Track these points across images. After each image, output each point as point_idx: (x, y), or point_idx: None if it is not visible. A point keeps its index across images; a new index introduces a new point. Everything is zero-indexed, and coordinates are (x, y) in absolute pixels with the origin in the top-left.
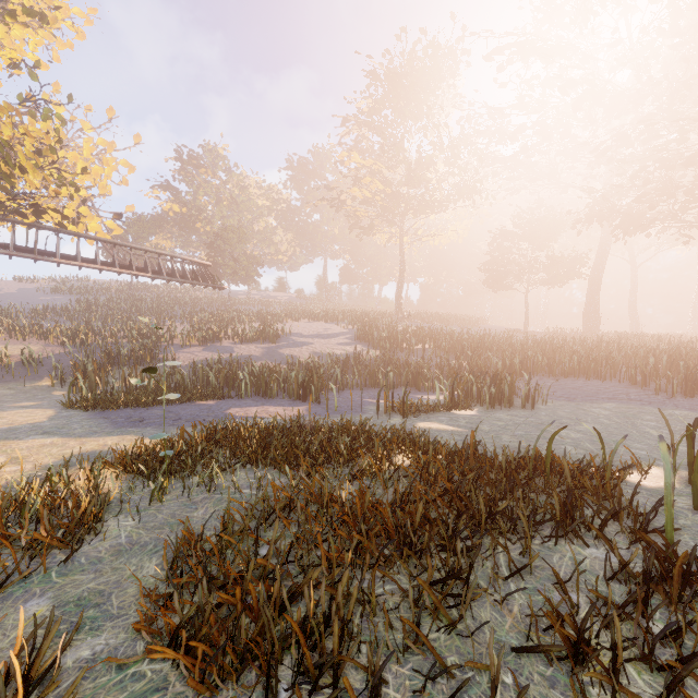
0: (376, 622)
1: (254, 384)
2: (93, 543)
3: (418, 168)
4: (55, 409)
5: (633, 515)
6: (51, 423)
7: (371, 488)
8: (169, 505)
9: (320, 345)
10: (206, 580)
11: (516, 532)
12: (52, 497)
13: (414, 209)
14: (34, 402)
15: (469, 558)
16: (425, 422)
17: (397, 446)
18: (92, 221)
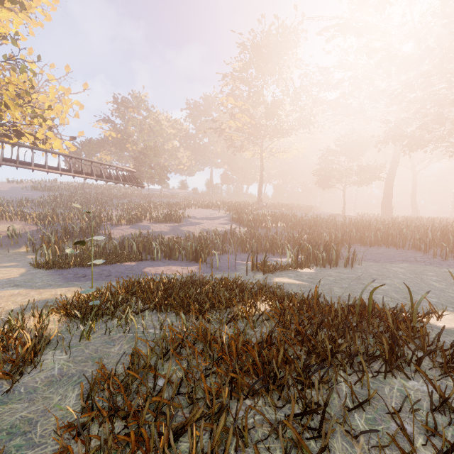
0: (248, 452)
1: (163, 251)
2: (32, 374)
3: (272, 107)
4: (26, 268)
5: (443, 354)
6: (21, 278)
7: (242, 328)
8: (94, 342)
9: (207, 224)
10: (109, 417)
11: (353, 366)
12: (9, 336)
13: (270, 135)
14: (13, 263)
15: (319, 390)
16: (279, 277)
17: (261, 296)
18: (55, 142)
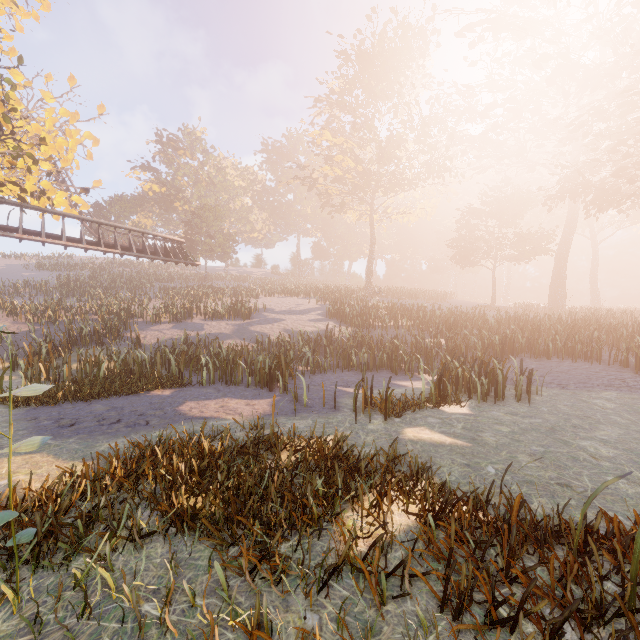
0: None
1: (218, 369)
2: None
3: (388, 147)
4: None
5: None
6: None
7: (358, 604)
8: None
9: (291, 321)
10: None
11: None
12: None
13: (385, 187)
14: None
15: None
16: (414, 428)
17: (389, 492)
18: (58, 196)
